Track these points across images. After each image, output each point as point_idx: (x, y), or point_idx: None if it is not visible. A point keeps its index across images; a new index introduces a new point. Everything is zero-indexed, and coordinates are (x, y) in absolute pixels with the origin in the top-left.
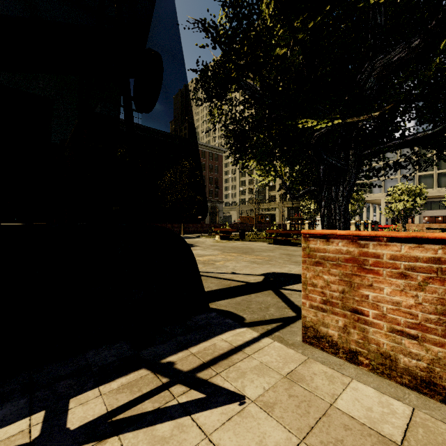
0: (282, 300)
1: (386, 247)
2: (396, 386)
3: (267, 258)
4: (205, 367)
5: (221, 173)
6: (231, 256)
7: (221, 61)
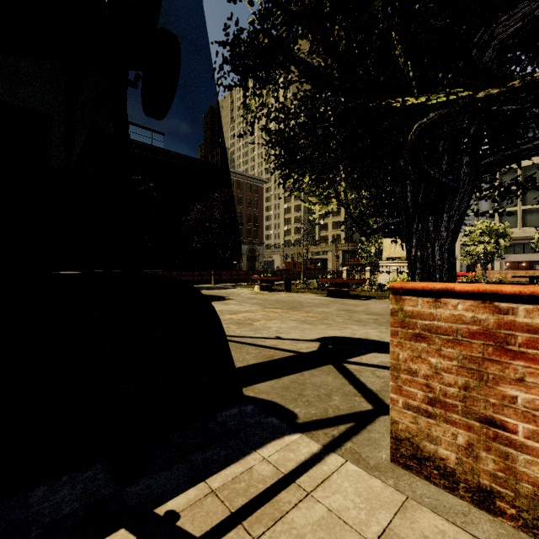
0: (349, 380)
1: None
2: None
3: (322, 315)
4: (232, 524)
5: (262, 209)
6: (275, 313)
7: (262, 15)
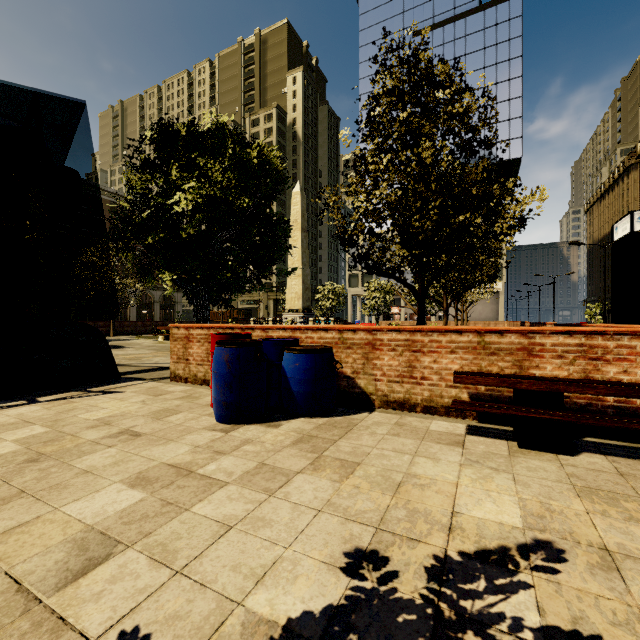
0: None
1: (195, 331)
2: (197, 385)
3: None
4: (109, 389)
5: None
6: (164, 354)
7: (124, 230)
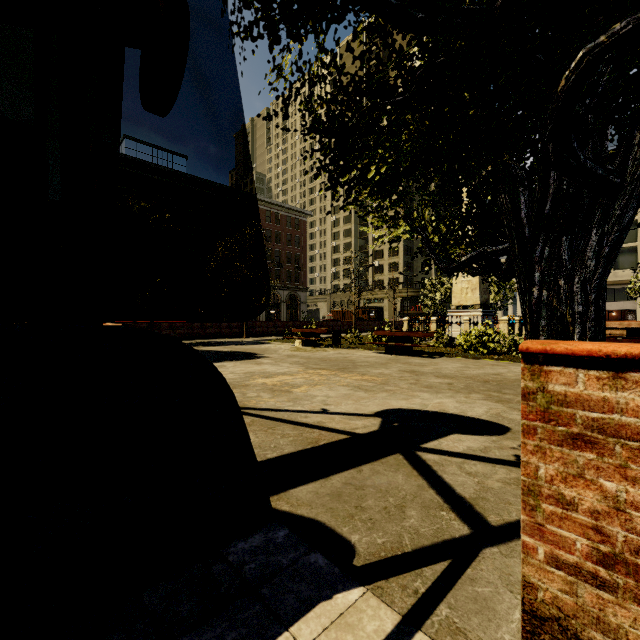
0: (428, 481)
1: None
2: None
3: (380, 378)
4: None
5: (305, 247)
6: (320, 376)
7: None
